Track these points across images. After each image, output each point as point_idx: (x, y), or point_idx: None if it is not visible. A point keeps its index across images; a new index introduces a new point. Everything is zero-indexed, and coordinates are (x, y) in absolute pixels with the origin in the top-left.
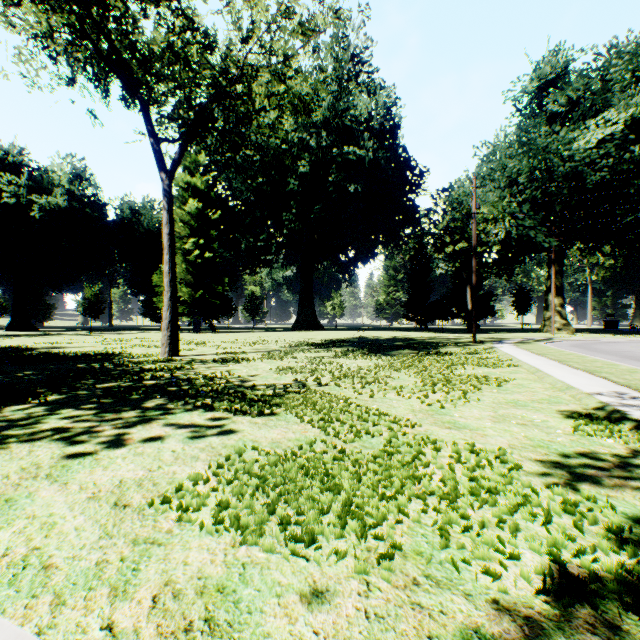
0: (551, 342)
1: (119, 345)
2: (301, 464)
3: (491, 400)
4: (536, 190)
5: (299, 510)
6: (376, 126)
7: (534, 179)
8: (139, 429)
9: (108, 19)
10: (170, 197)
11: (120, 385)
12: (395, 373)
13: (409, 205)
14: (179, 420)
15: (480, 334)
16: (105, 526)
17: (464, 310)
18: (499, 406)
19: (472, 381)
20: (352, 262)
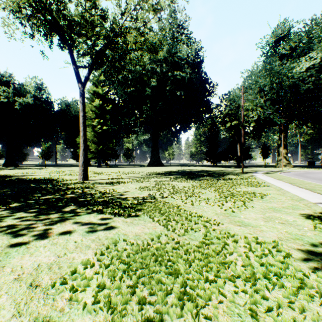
0: (282, 172)
1: (58, 174)
2: (153, 253)
3: (259, 207)
4: (273, 94)
5: (151, 291)
6: (191, 61)
7: (273, 88)
8: (58, 226)
9: (50, 2)
10: (83, 96)
11: (53, 197)
12: (203, 190)
13: (207, 102)
14: (82, 220)
15: (244, 168)
16: (19, 305)
17: (235, 156)
18: (265, 211)
19: (246, 195)
20: (178, 131)
